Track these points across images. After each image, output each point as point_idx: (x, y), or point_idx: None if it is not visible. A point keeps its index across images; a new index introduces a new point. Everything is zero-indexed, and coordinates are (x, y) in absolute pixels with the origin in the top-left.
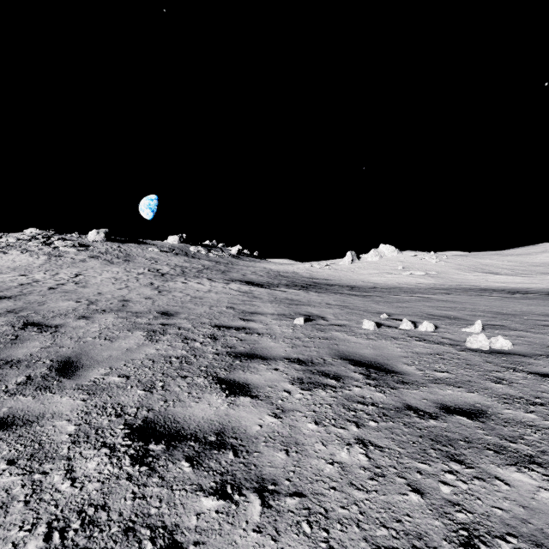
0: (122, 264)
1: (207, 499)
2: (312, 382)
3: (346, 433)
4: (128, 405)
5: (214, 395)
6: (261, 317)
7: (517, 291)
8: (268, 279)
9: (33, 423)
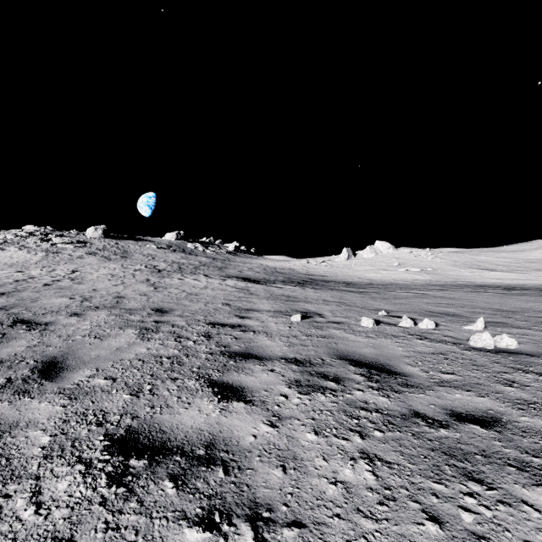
0: (119, 261)
1: (191, 531)
2: (311, 384)
3: (350, 445)
4: (111, 411)
5: (206, 399)
6: (257, 314)
7: (513, 287)
8: (265, 275)
9: (5, 433)
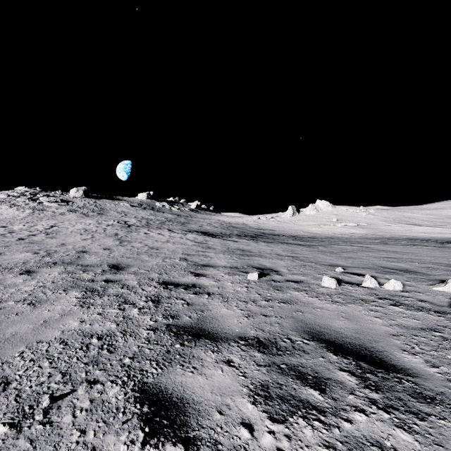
0: (95, 217)
1: None
2: (284, 395)
3: None
4: None
5: (123, 438)
6: (213, 271)
7: (443, 240)
8: (222, 229)
9: None
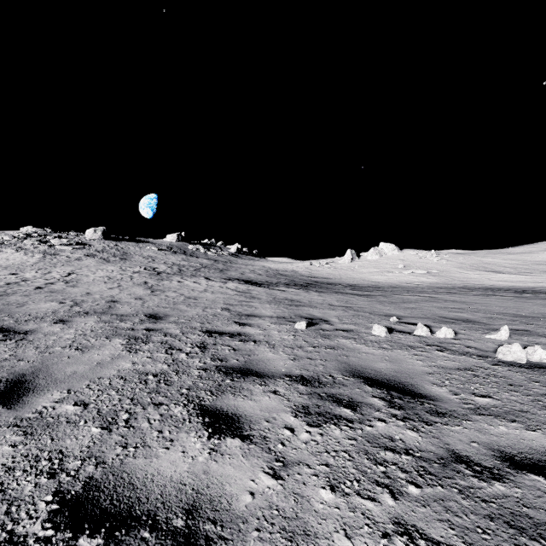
0: (118, 263)
1: None
2: (321, 412)
3: (379, 510)
4: (71, 454)
5: (193, 434)
6: (258, 321)
7: (524, 290)
8: (267, 277)
9: None
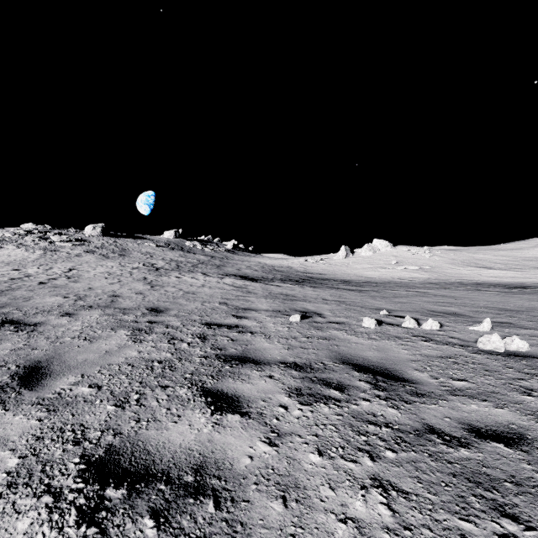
0: (117, 259)
1: None
2: (312, 393)
3: (359, 469)
4: (91, 426)
5: (197, 411)
6: (255, 314)
7: (513, 285)
8: (263, 273)
9: None
